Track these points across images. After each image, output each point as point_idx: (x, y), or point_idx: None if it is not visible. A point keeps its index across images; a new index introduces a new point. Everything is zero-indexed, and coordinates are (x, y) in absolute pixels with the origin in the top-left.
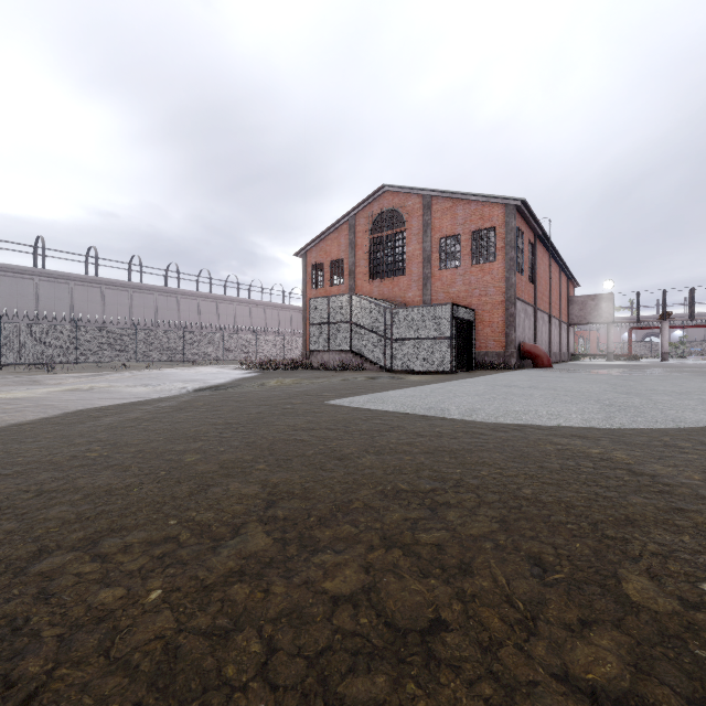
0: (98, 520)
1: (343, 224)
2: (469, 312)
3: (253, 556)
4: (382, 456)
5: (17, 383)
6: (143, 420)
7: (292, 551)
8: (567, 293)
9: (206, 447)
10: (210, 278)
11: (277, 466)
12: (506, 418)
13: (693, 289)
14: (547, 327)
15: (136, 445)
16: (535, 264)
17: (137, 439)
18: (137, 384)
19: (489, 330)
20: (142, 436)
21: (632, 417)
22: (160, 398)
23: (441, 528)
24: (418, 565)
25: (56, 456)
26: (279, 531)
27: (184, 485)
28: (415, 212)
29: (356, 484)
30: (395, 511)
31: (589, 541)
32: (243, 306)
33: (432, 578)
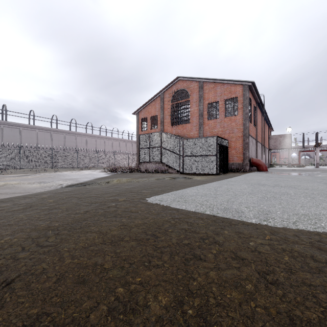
0: None
1: (157, 97)
2: (225, 141)
3: None
4: None
5: None
6: None
7: None
8: (268, 134)
9: None
10: (92, 126)
11: None
12: (306, 225)
13: None
14: (261, 150)
15: None
16: (256, 117)
17: None
18: (36, 181)
19: (234, 151)
20: None
21: None
22: (32, 194)
23: None
24: None
25: None
26: None
27: None
28: (194, 90)
29: None
30: None
31: None
32: (108, 140)
33: None
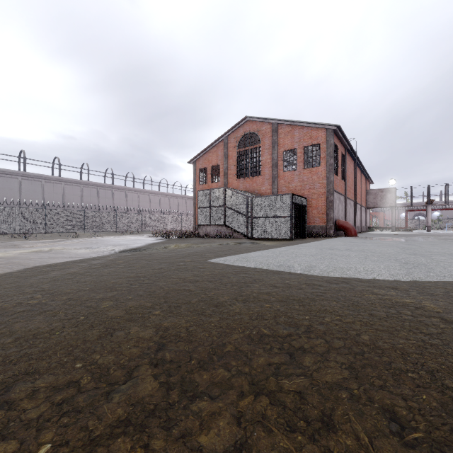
0: (19, 363)
1: (220, 142)
2: (303, 199)
3: (139, 403)
4: (248, 303)
5: (3, 246)
6: (79, 274)
7: (174, 396)
8: (365, 188)
9: (119, 295)
10: (133, 178)
11: (169, 312)
12: (335, 273)
13: (447, 185)
14: (353, 209)
15: (68, 293)
16: (345, 168)
17: (70, 289)
18: (82, 247)
19: (315, 211)
20: (74, 286)
21: (426, 272)
22: (94, 257)
23: (300, 374)
24: (284, 416)
25: (7, 303)
26: (165, 374)
27: (95, 330)
28: (267, 134)
29: (229, 329)
30: (260, 355)
31: (433, 392)
32: (155, 196)
33: (299, 434)
